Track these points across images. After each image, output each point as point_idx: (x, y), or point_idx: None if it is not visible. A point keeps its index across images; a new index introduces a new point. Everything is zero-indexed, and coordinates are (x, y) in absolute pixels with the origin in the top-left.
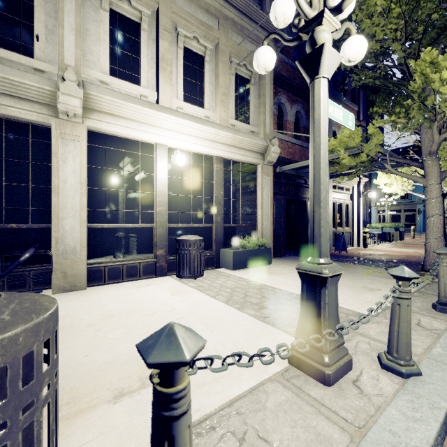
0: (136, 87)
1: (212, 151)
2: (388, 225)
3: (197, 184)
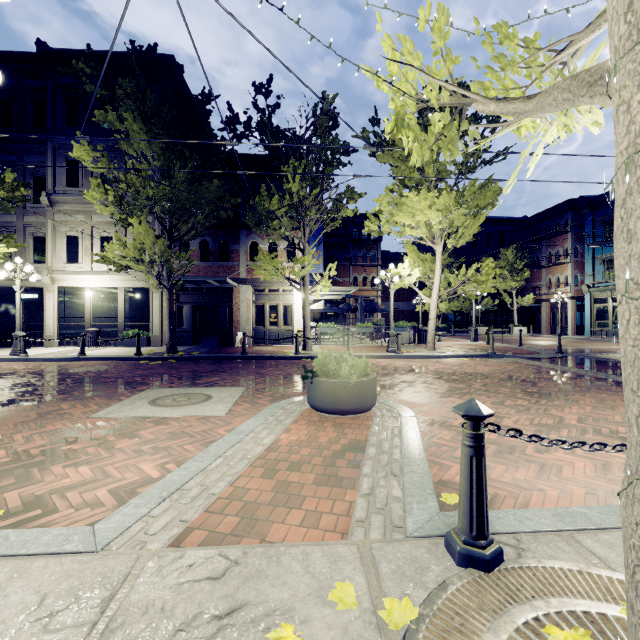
0: (76, 265)
1: (113, 285)
2: (360, 325)
3: (109, 303)
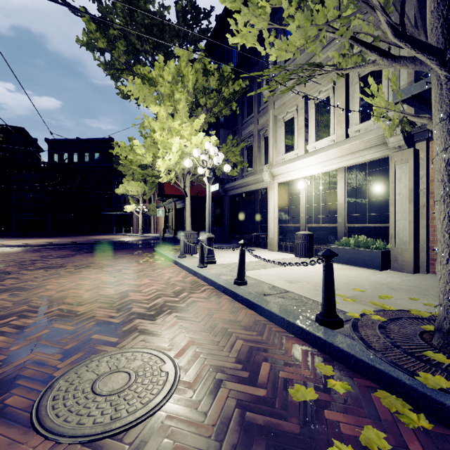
0: (292, 152)
1: (328, 167)
2: None
3: (324, 195)
